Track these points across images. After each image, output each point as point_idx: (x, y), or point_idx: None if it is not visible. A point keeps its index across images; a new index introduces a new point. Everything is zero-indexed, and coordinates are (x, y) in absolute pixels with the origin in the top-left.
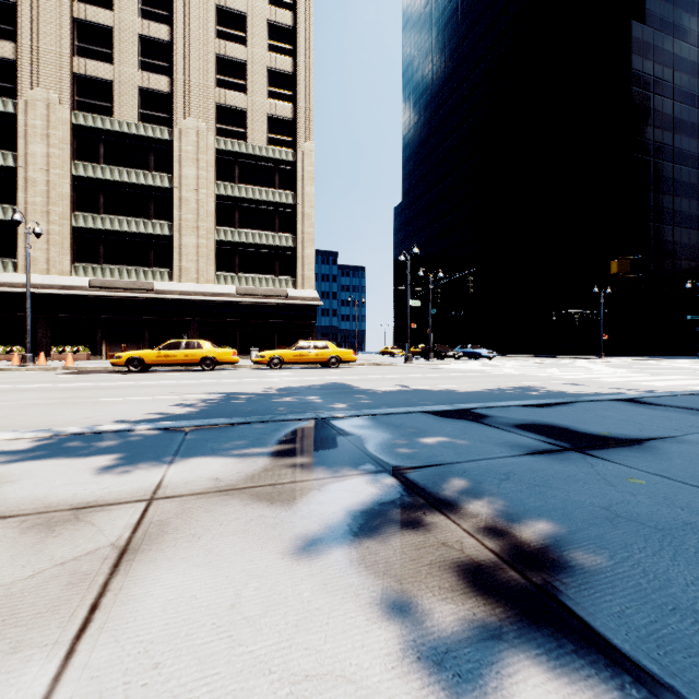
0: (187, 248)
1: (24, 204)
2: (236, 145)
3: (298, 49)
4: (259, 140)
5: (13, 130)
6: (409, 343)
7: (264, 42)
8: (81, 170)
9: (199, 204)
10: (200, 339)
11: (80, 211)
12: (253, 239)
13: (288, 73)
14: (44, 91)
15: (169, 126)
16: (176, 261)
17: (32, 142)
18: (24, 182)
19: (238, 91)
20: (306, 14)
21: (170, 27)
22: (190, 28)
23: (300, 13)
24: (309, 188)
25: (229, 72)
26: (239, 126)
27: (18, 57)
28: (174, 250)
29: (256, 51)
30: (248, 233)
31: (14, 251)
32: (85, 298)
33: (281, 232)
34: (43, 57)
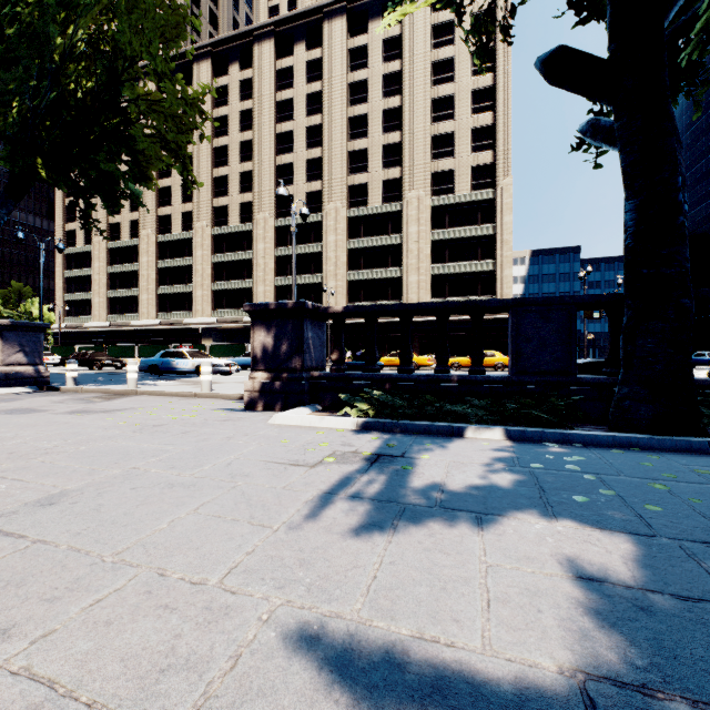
0: (411, 284)
1: (325, 272)
2: (446, 200)
3: (497, 102)
4: (464, 189)
5: (321, 230)
6: (584, 351)
7: (468, 109)
8: (351, 245)
9: (419, 251)
10: (420, 349)
11: (351, 270)
12: (459, 270)
13: (489, 125)
14: (334, 203)
15: (400, 200)
16: (404, 294)
17: (329, 235)
18: (325, 260)
19: (448, 157)
20: (504, 69)
21: (401, 131)
22: (413, 127)
23: (499, 71)
24: (507, 217)
25: (441, 145)
26: (448, 183)
27: (323, 188)
28: (403, 287)
29: (461, 120)
30: (455, 265)
31: (321, 300)
32: (354, 324)
33: (482, 259)
34: (333, 183)
